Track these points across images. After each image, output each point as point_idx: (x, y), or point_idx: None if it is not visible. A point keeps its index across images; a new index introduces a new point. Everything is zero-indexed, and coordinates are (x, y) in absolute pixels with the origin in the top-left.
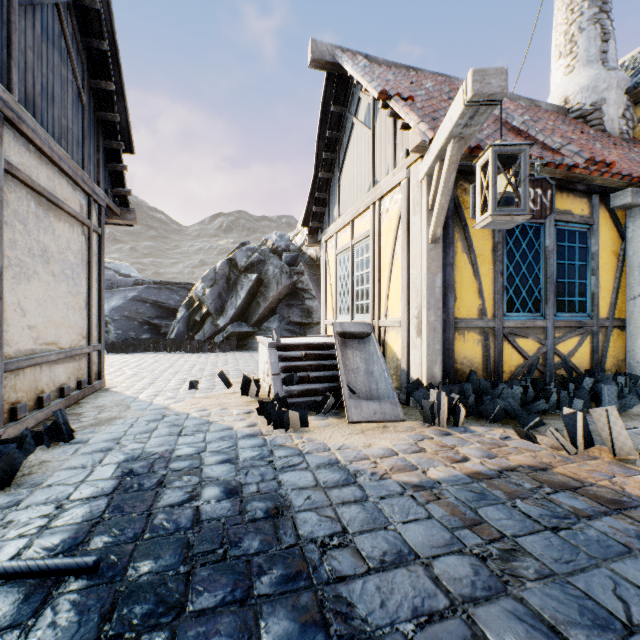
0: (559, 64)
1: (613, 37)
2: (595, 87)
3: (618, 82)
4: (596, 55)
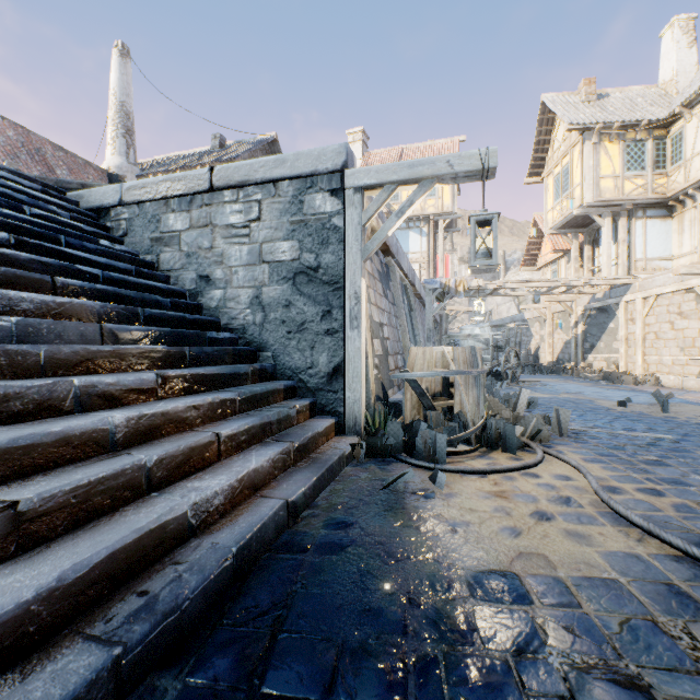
0: (109, 148)
1: (134, 148)
2: (122, 168)
3: (133, 171)
4: (125, 153)
